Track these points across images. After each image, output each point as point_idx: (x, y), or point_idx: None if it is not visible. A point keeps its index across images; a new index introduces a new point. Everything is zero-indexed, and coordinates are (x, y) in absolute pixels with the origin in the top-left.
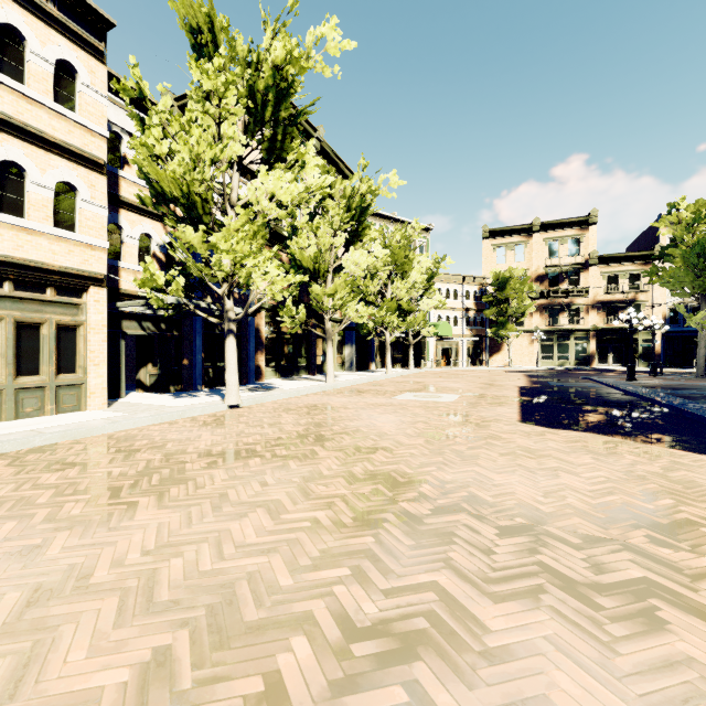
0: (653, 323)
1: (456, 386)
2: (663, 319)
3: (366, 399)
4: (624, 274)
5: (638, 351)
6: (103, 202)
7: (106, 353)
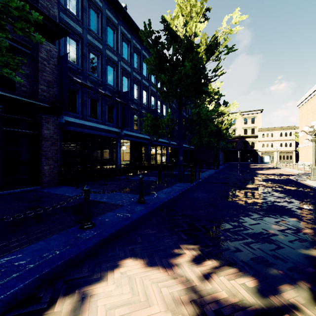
0: None
1: None
2: None
3: None
4: None
5: None
6: (294, 143)
7: (295, 158)
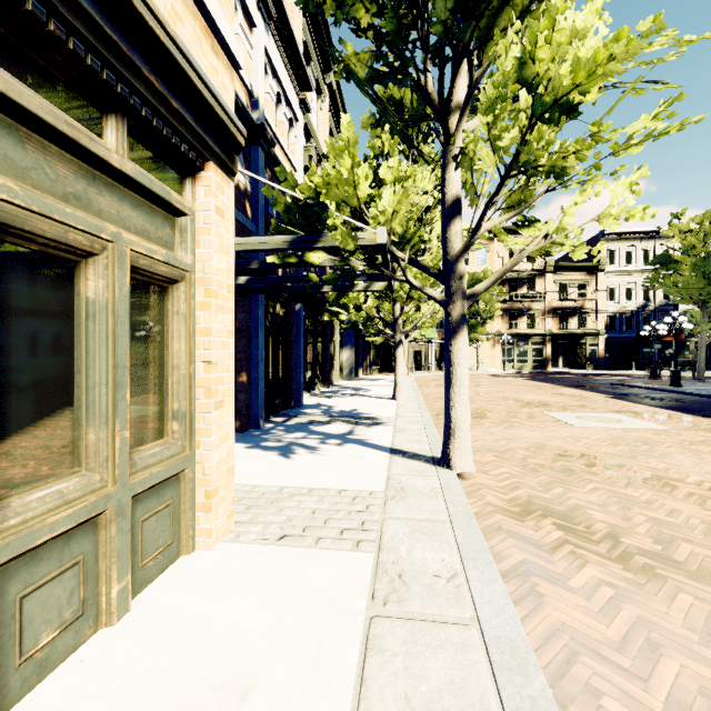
0: (654, 328)
1: (547, 399)
2: (604, 326)
3: (560, 431)
4: (574, 282)
5: (585, 355)
6: None
7: (231, 368)
